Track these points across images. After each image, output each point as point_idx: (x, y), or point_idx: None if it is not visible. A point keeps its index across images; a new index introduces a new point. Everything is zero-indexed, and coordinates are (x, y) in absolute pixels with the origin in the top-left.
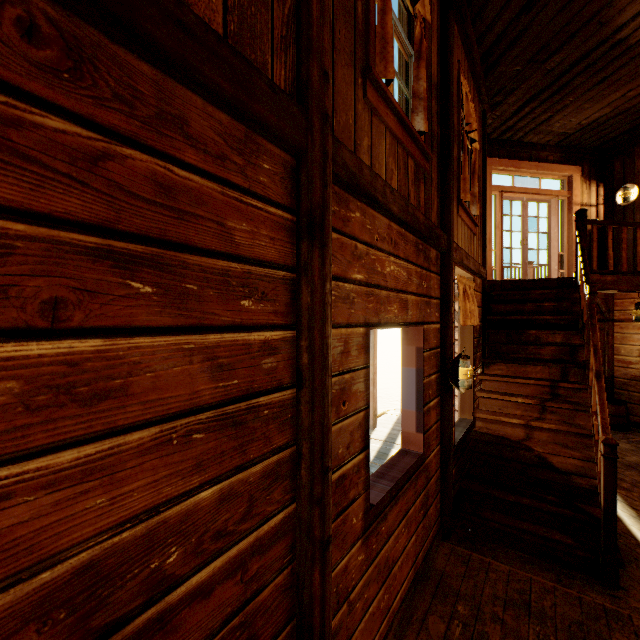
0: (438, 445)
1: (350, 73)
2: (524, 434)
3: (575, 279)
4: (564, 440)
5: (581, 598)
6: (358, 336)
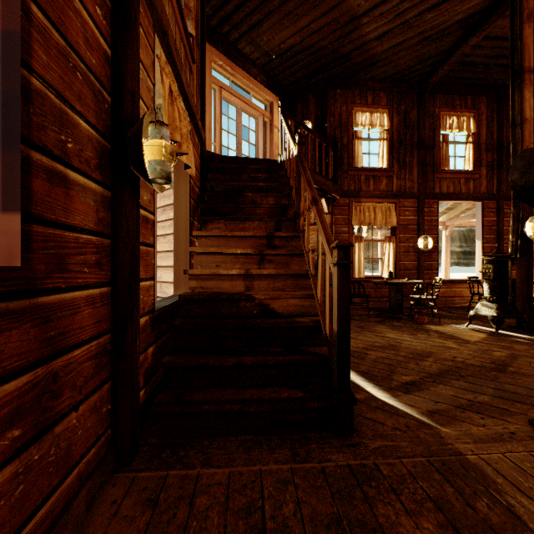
0: (106, 286)
1: None
2: (244, 287)
3: (281, 161)
4: (283, 285)
5: (325, 469)
6: None
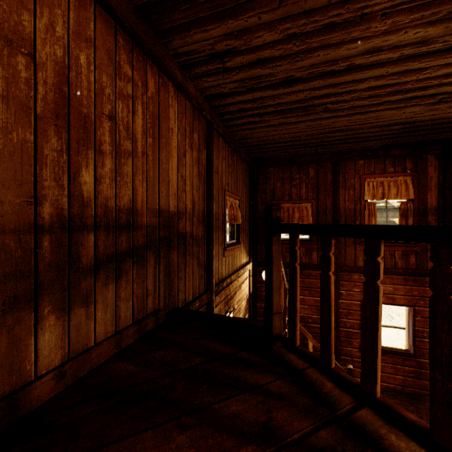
0: None
1: (352, 247)
2: None
3: None
4: None
5: None
6: (356, 303)
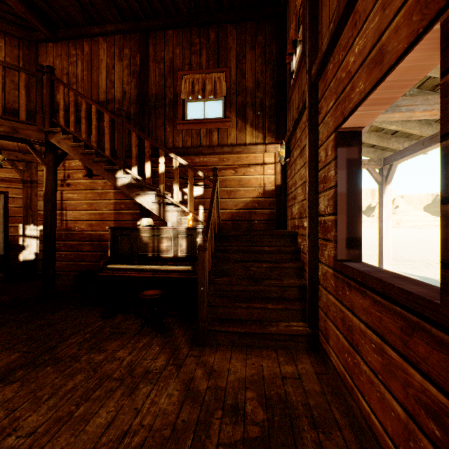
0: None
1: None
2: None
3: None
4: None
5: None
6: (331, 141)
